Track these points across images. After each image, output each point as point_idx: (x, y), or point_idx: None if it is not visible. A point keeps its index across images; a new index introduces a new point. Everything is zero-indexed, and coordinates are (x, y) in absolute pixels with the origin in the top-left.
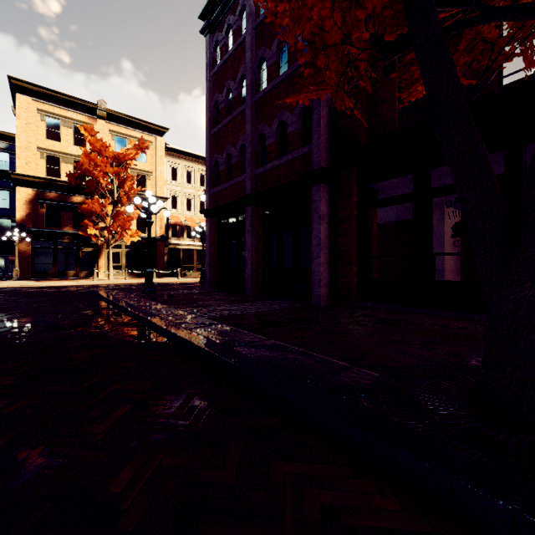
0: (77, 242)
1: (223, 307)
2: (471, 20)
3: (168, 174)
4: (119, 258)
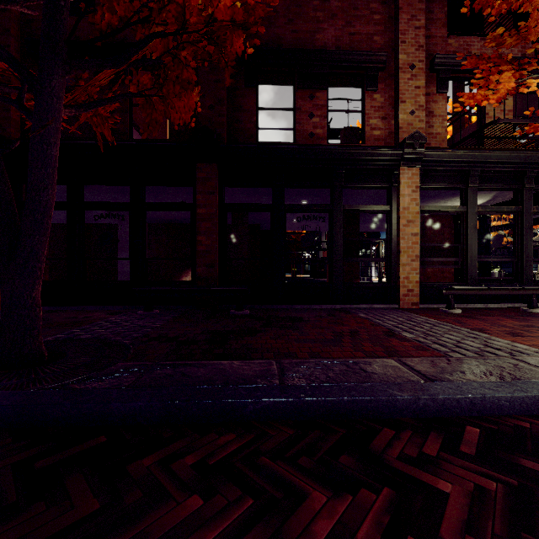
0: None
1: None
2: (2, 98)
3: None
4: None
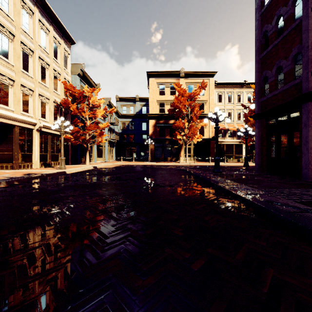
0: (171, 143)
1: (295, 190)
2: None
3: (216, 99)
4: (190, 151)
